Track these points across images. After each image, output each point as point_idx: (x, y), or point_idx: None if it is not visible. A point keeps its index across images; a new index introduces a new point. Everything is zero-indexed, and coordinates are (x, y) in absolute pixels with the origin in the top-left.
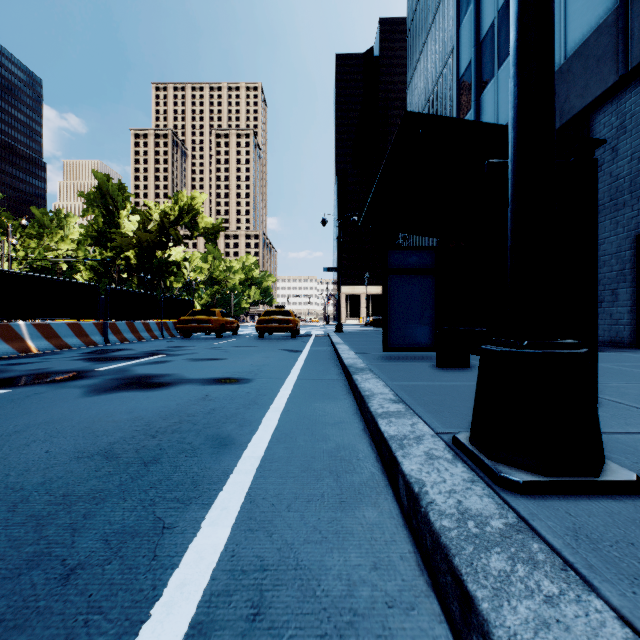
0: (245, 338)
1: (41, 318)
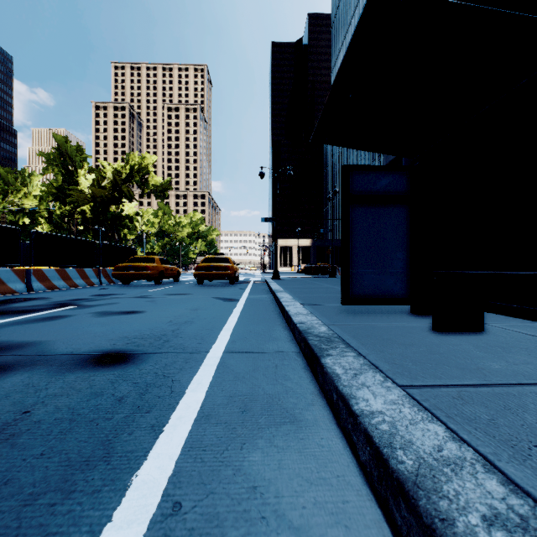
0: (184, 285)
1: None
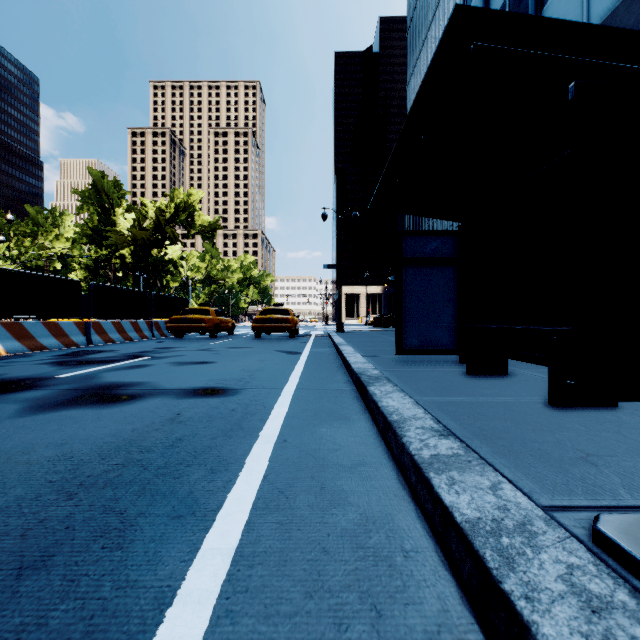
0: (241, 338)
1: (11, 316)
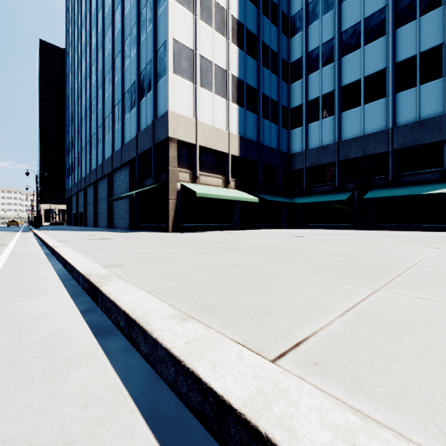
0: None
1: None
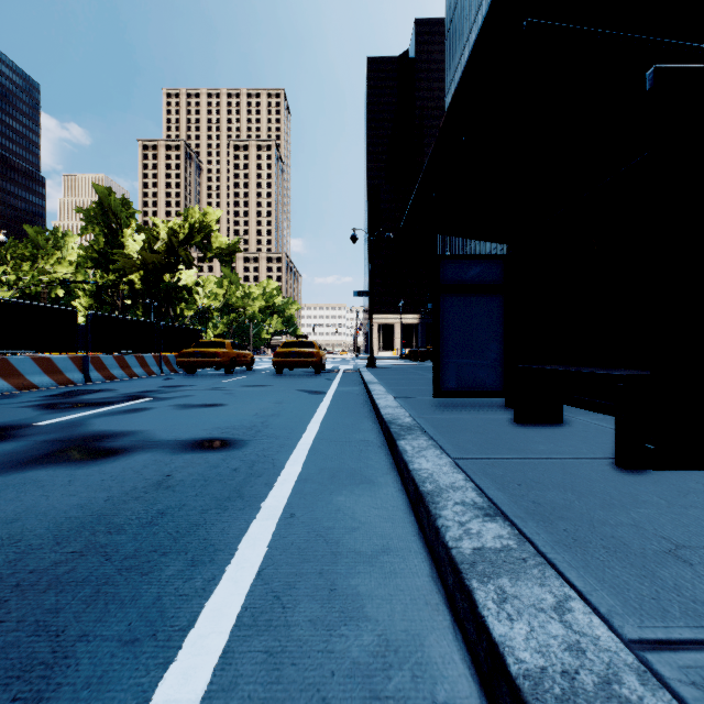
0: (260, 374)
1: None
